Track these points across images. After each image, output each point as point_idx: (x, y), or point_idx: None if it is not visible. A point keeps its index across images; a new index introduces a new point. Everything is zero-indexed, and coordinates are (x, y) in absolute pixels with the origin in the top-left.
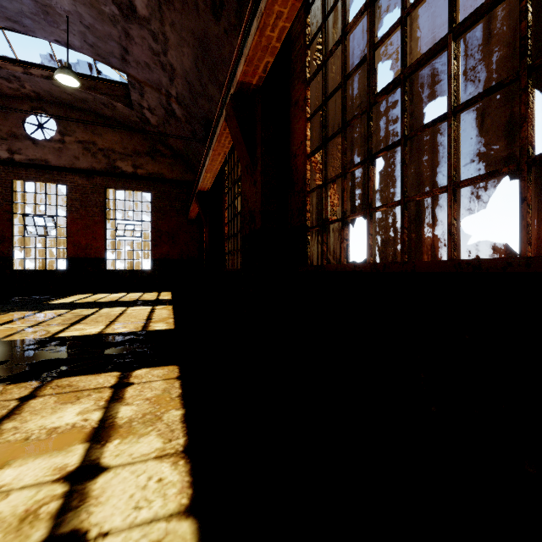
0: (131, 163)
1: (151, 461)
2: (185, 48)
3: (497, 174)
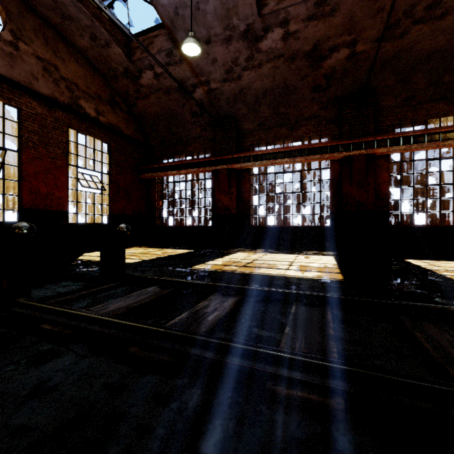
0: (94, 106)
1: None
2: (267, 80)
3: None
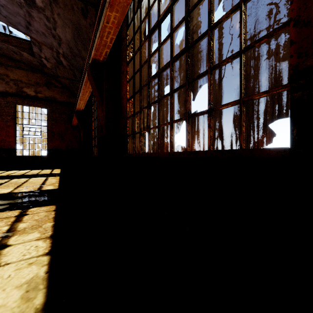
0: (34, 89)
1: (33, 241)
2: (67, 28)
3: (181, 119)
